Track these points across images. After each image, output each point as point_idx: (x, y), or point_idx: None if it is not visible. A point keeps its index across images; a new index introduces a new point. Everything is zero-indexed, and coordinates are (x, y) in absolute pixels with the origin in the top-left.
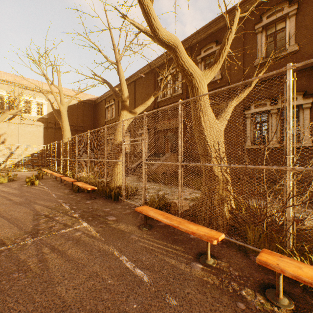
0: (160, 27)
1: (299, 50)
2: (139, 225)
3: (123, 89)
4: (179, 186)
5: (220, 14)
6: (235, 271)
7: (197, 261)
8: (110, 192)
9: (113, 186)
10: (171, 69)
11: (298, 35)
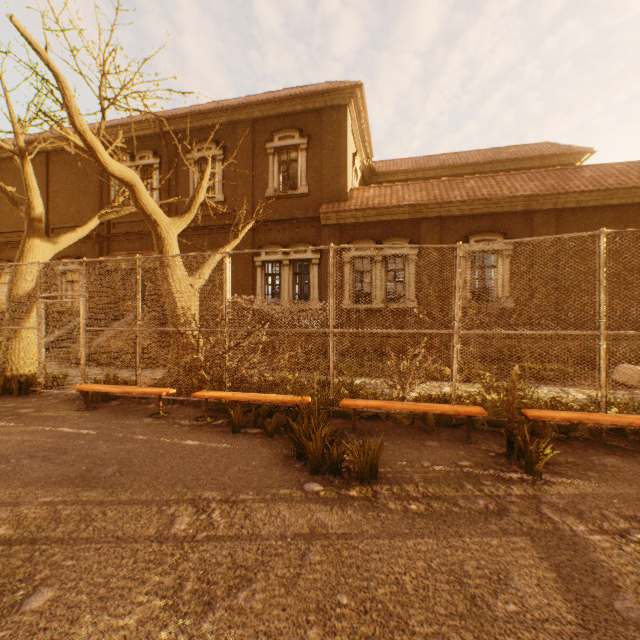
0: (111, 162)
1: (310, 194)
2: (78, 409)
3: (34, 199)
4: (137, 355)
5: (222, 106)
6: (183, 415)
7: (150, 417)
8: (8, 383)
9: (9, 375)
10: (139, 158)
11: (309, 176)
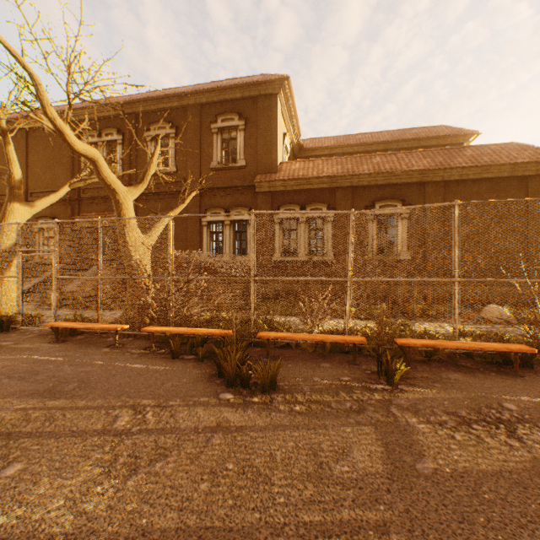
0: (77, 143)
1: (247, 166)
2: (49, 342)
3: (14, 171)
4: (99, 298)
5: (174, 93)
6: (135, 346)
7: (108, 348)
8: None
9: None
10: (105, 135)
11: (246, 151)
